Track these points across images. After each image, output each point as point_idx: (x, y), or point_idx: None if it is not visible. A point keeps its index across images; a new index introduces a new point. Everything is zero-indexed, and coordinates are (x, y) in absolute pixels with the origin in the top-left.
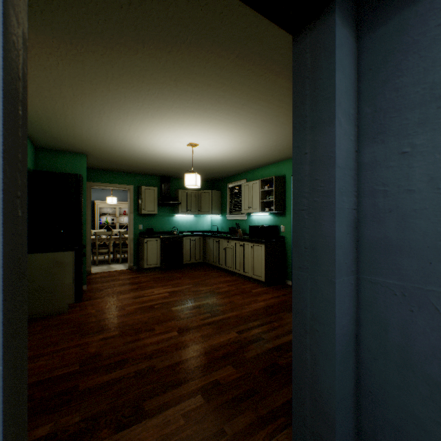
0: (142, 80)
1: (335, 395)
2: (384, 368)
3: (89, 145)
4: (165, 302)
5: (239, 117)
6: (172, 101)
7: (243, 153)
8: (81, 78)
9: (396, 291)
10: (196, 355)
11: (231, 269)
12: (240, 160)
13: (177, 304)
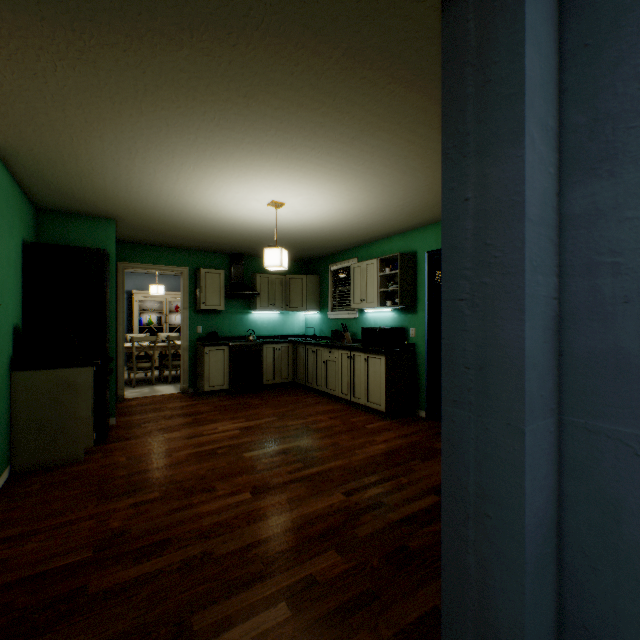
0: (193, 95)
1: (525, 638)
2: (613, 588)
3: (118, 204)
4: (233, 444)
5: (347, 159)
6: (242, 132)
7: (353, 217)
8: (95, 93)
9: (639, 449)
10: (280, 532)
11: (334, 392)
12: (349, 228)
13: (252, 447)
